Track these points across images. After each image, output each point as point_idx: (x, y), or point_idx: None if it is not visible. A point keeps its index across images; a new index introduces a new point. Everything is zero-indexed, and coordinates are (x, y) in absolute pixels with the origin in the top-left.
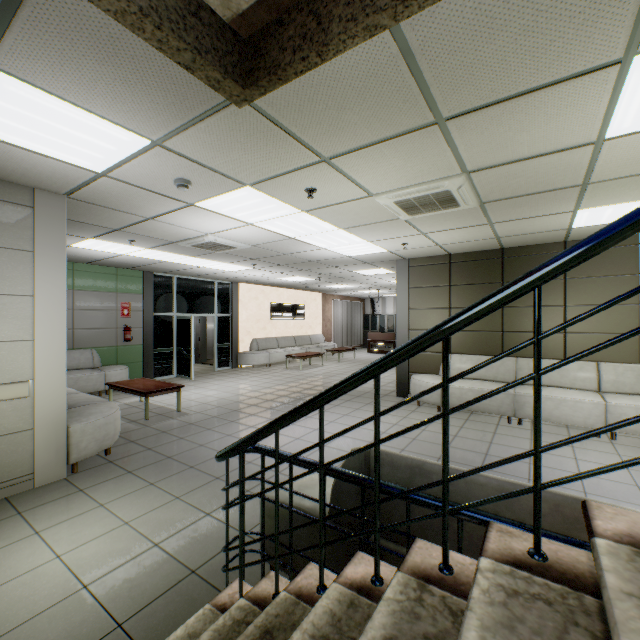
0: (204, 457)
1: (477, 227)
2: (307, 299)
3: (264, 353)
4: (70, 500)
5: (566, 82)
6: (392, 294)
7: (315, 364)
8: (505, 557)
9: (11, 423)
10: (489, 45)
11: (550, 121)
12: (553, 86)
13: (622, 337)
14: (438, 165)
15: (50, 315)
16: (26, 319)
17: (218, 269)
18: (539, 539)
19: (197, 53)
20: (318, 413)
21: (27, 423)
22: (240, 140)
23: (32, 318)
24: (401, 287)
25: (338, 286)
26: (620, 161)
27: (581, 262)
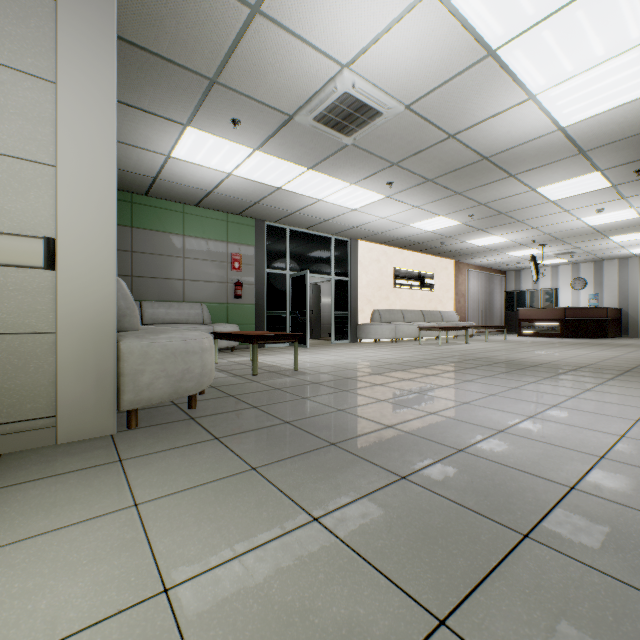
0: (352, 429)
1: None
2: (436, 267)
3: (389, 325)
4: (86, 479)
5: None
6: (554, 259)
7: (454, 342)
8: None
9: (13, 314)
10: None
11: None
12: None
13: None
14: None
15: (85, 126)
16: (42, 124)
17: (339, 205)
18: None
19: None
20: (525, 384)
21: (44, 320)
22: None
23: (53, 125)
24: None
25: (485, 241)
26: None
27: None
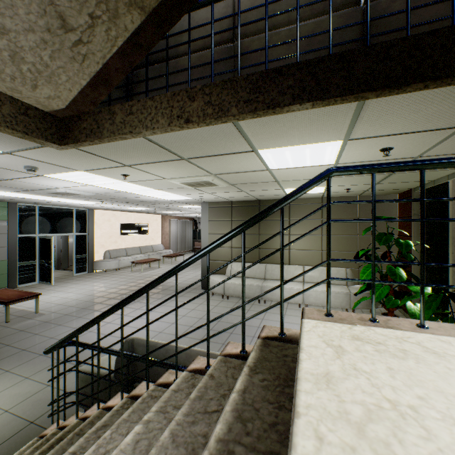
0: None
1: (238, 192)
2: (150, 219)
3: (115, 261)
4: None
5: (235, 154)
6: None
7: (154, 266)
8: (163, 383)
9: None
10: (190, 142)
11: (240, 163)
12: (231, 154)
13: (198, 295)
14: (196, 171)
15: None
16: None
17: (74, 202)
18: (177, 374)
19: (26, 134)
20: (145, 305)
21: None
22: (68, 156)
23: None
24: (204, 220)
25: (171, 212)
26: (285, 176)
27: (188, 266)
